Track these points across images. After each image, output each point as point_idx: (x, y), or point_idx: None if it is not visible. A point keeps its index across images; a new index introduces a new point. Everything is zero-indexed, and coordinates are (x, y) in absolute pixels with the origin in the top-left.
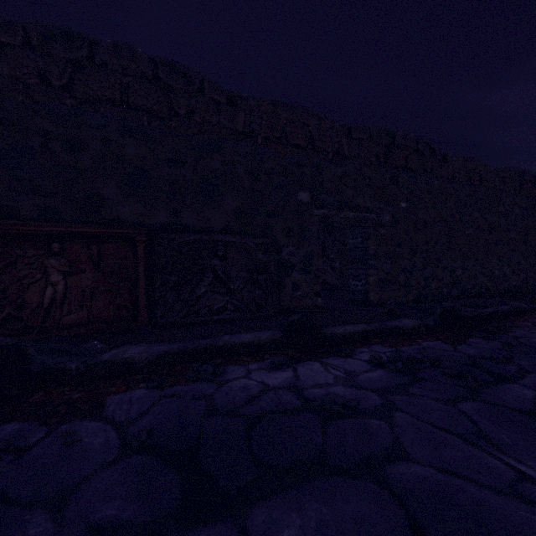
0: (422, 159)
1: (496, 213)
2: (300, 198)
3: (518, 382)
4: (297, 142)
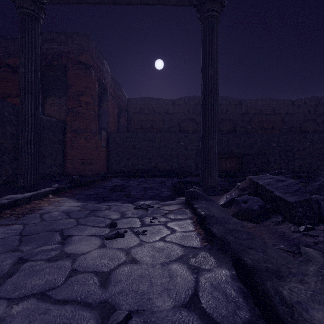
0: None
1: None
2: (273, 145)
3: None
4: (267, 113)
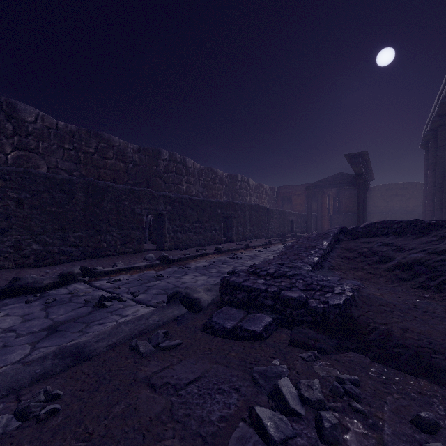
0: None
1: None
2: None
3: None
4: None
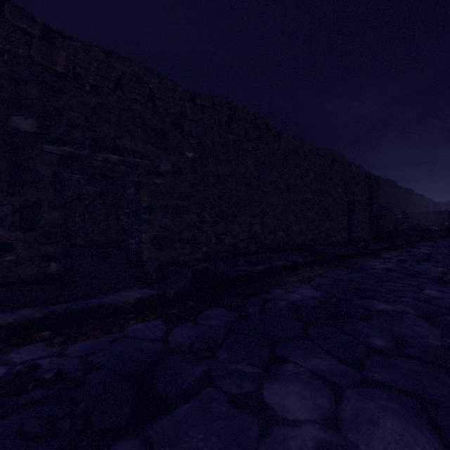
0: (259, 132)
1: (293, 174)
2: (14, 124)
3: (160, 423)
4: (134, 97)
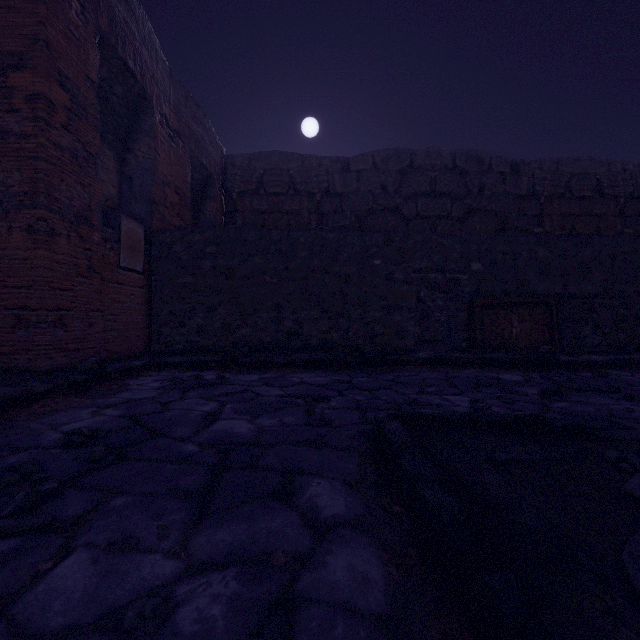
0: None
1: None
2: None
3: None
4: (583, 194)
